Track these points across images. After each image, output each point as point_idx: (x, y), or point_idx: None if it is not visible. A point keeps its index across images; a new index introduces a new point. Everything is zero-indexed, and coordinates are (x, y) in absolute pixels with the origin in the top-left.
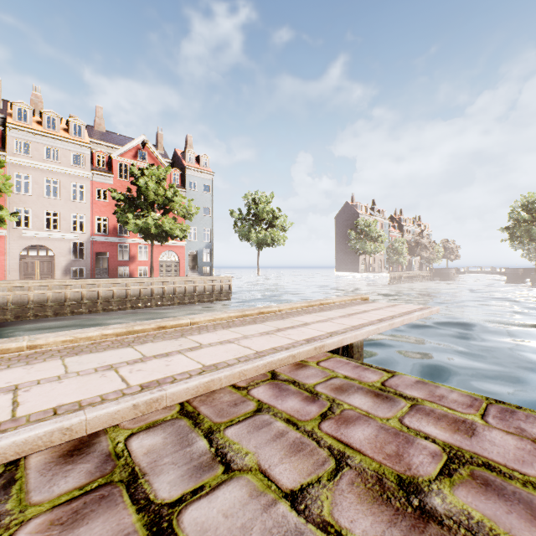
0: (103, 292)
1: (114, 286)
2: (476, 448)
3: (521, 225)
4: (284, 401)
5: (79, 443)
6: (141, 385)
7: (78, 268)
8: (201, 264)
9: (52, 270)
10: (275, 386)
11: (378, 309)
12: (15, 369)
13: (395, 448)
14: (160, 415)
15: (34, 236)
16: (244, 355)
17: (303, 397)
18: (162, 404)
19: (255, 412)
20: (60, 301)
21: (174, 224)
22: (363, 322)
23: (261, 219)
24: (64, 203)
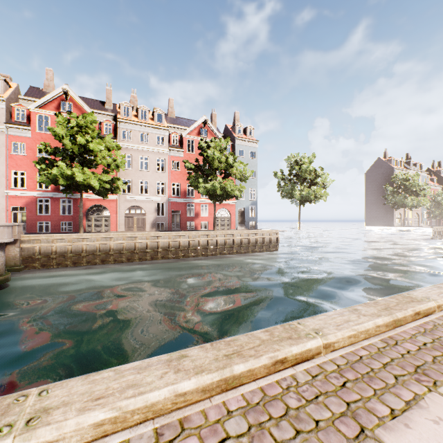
0: (182, 242)
1: (189, 238)
2: None
3: None
4: None
5: None
6: None
7: (160, 222)
8: (247, 219)
9: (144, 224)
10: None
11: None
12: (423, 423)
13: None
14: None
15: (133, 199)
16: None
17: None
18: None
19: None
20: (154, 248)
21: (234, 186)
22: None
23: (303, 178)
24: (151, 174)
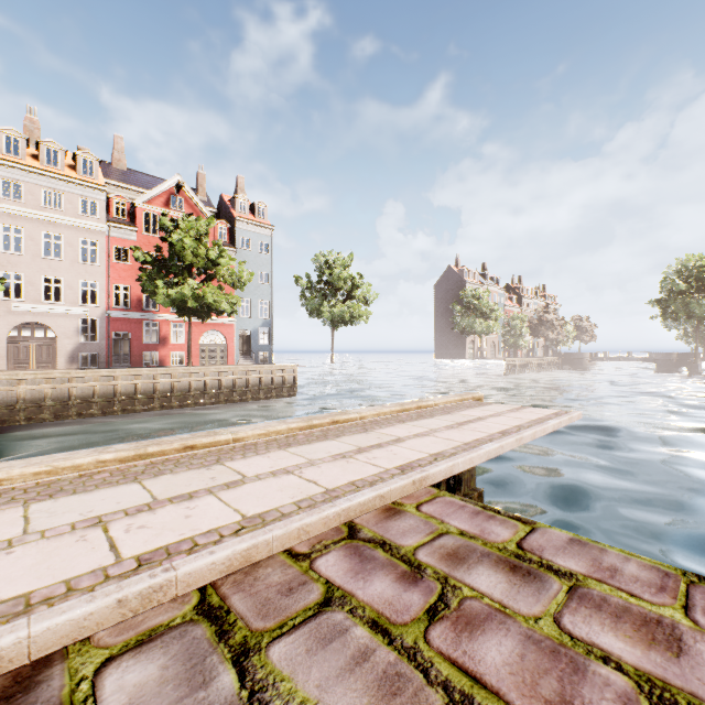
0: (122, 387)
1: (137, 379)
2: (694, 683)
3: (676, 298)
4: (368, 582)
5: (11, 682)
6: (138, 558)
7: (89, 354)
8: (256, 348)
9: (53, 357)
10: (353, 552)
11: (498, 415)
12: None
13: (558, 685)
14: (164, 616)
15: (28, 311)
16: (308, 496)
17: (398, 573)
18: (169, 594)
19: (320, 606)
20: (63, 399)
21: (219, 295)
22: (479, 437)
23: (337, 289)
24: (69, 266)
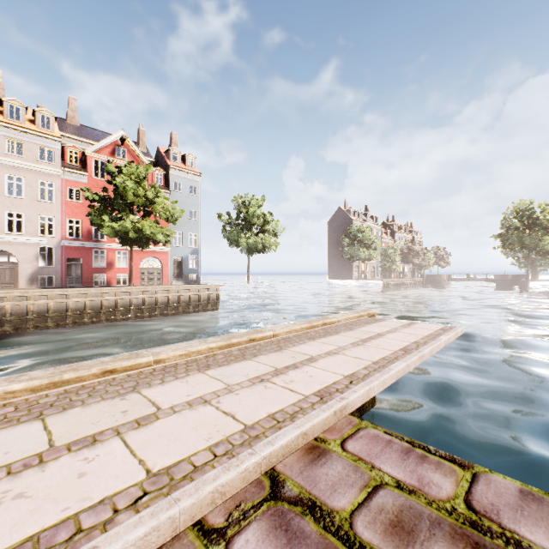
0: (73, 304)
1: (86, 297)
2: None
3: (513, 233)
4: None
5: None
6: None
7: (46, 276)
8: (187, 271)
9: (15, 279)
10: (278, 523)
11: (394, 331)
12: None
13: None
14: None
15: None
16: (225, 437)
17: None
18: None
19: None
20: (22, 314)
21: (156, 228)
22: (385, 355)
23: (252, 224)
24: (29, 203)
